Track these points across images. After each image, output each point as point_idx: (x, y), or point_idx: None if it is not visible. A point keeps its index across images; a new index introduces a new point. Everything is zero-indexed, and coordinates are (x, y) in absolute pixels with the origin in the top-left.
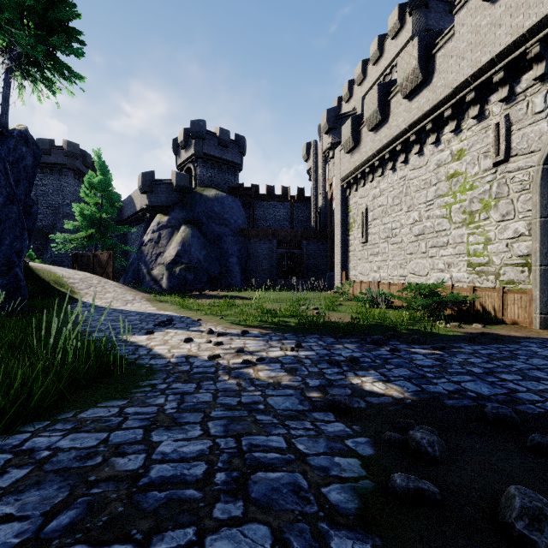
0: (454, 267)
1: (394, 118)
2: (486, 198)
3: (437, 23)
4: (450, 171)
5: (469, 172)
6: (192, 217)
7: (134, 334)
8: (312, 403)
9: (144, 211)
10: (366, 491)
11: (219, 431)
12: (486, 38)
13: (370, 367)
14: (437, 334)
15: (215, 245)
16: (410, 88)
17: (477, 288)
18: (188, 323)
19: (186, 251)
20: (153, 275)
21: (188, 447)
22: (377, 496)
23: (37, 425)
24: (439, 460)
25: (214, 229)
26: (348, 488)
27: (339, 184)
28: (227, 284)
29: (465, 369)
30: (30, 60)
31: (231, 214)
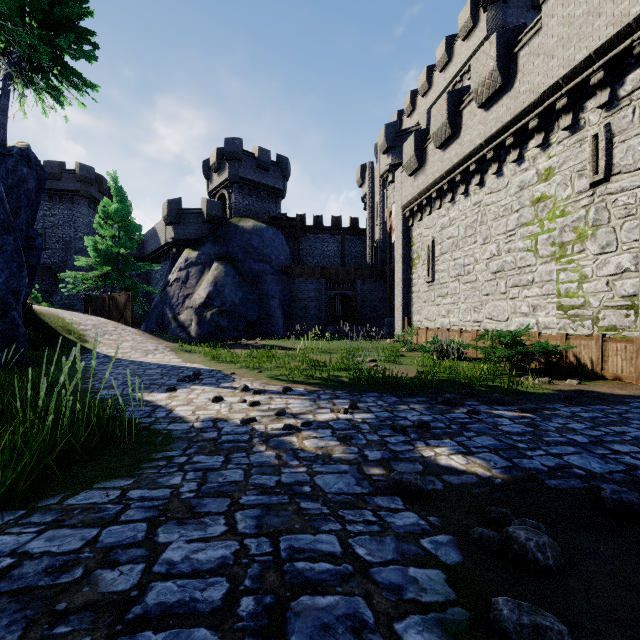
0: (540, 310)
1: (467, 132)
2: (581, 226)
3: (517, 20)
4: (536, 194)
5: (560, 195)
6: (226, 252)
7: (152, 391)
8: (373, 484)
9: (169, 245)
10: (460, 627)
11: (250, 527)
12: (582, 30)
13: (444, 435)
14: (524, 392)
15: (253, 285)
16: (487, 95)
17: (570, 335)
18: (219, 378)
19: (218, 292)
20: (180, 320)
21: (206, 552)
22: (476, 636)
23: (7, 515)
24: (554, 571)
25: (252, 267)
26: (433, 622)
27: (400, 212)
28: (267, 332)
29: (565, 437)
30: (33, 65)
31: (272, 249)
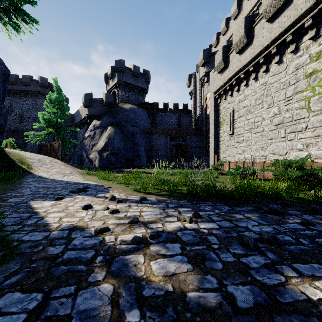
0: (313, 147)
1: (257, 39)
2: None
3: None
4: (309, 71)
5: None
6: (115, 121)
7: (45, 199)
8: None
9: (86, 118)
10: None
11: None
12: None
13: (305, 254)
14: None
15: (130, 139)
16: (273, 11)
17: None
18: (99, 190)
19: (110, 142)
20: (90, 158)
21: None
22: None
23: None
24: None
25: (129, 129)
26: None
27: (213, 96)
28: (137, 164)
29: None
30: (1, 9)
31: (140, 119)
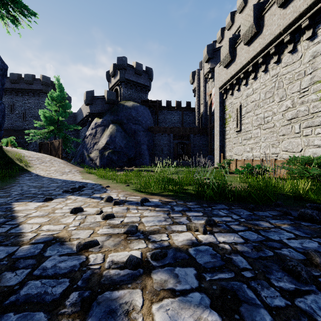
0: None
1: (268, 28)
2: None
3: None
4: None
5: None
6: (117, 119)
7: (32, 200)
8: None
9: (87, 116)
10: None
11: None
12: None
13: None
14: None
15: (132, 137)
16: None
17: None
18: (96, 189)
19: (112, 141)
20: (91, 157)
21: None
22: None
23: None
24: None
25: (131, 127)
26: None
27: (218, 91)
28: (139, 163)
29: None
30: None
31: (143, 117)
